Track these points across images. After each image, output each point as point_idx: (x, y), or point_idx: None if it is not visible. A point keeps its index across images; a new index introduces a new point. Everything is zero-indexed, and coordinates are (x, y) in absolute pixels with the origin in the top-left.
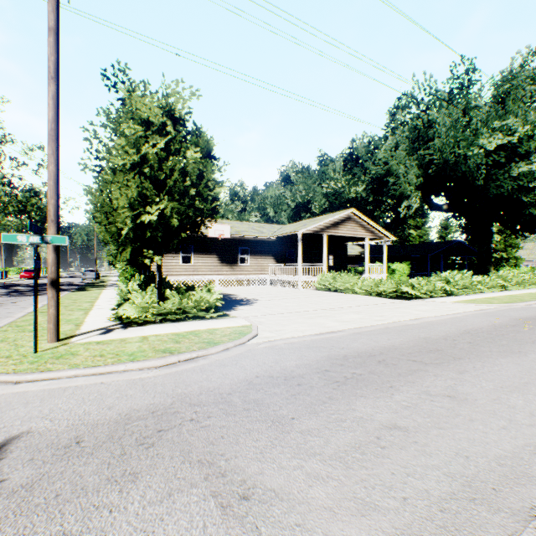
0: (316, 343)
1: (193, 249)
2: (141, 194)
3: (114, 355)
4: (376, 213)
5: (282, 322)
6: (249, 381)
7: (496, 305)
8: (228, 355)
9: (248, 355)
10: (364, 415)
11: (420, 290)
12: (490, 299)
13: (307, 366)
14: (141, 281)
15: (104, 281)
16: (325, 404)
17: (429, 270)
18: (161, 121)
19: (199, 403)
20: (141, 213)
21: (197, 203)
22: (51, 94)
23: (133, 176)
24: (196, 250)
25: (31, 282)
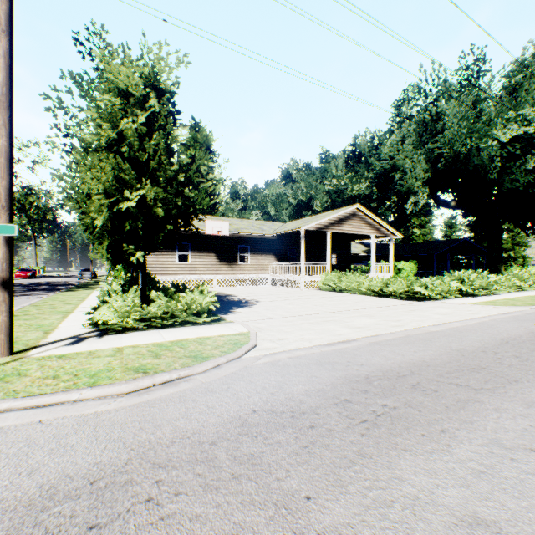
0: (328, 358)
1: (189, 247)
2: (119, 178)
3: (71, 376)
4: (379, 211)
5: (285, 329)
6: (242, 419)
7: (521, 307)
8: (218, 375)
9: (243, 375)
10: (420, 493)
11: (433, 290)
12: (511, 300)
13: (321, 393)
14: (126, 281)
15: (99, 281)
16: (354, 465)
17: (435, 270)
18: (142, 91)
19: (167, 462)
20: (119, 200)
21: (186, 191)
22: (2, 50)
23: (107, 154)
24: (193, 248)
25: (25, 282)
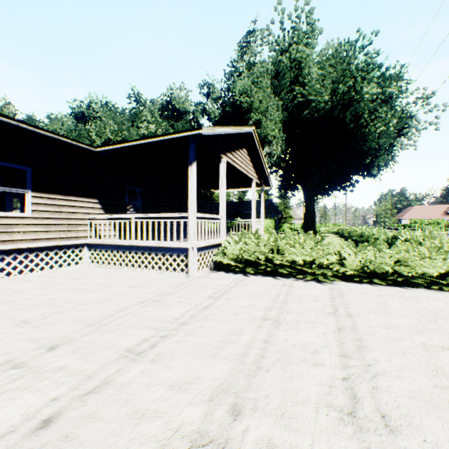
0: None
1: None
2: None
3: None
4: None
5: None
6: None
7: None
8: None
9: None
10: None
11: None
12: None
13: None
14: None
15: None
16: None
17: None
18: None
19: None
20: None
21: None
22: None
23: None
24: None
25: None
